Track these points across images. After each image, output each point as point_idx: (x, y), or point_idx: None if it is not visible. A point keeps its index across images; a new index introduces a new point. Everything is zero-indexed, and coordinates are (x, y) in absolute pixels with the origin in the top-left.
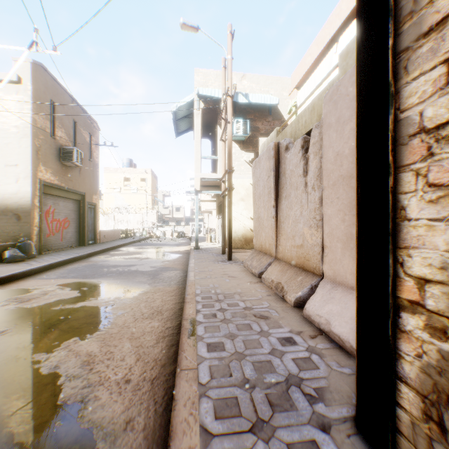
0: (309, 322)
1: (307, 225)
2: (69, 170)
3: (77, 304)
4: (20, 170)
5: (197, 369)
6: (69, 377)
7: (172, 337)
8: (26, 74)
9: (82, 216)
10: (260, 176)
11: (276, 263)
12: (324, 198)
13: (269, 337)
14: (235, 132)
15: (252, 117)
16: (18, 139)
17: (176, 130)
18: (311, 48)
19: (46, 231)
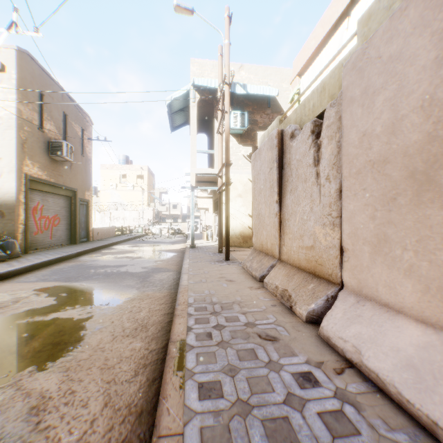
0: (329, 346)
1: (320, 223)
2: (59, 164)
3: (49, 315)
4: (4, 164)
5: (182, 435)
6: (4, 437)
7: (156, 366)
8: (10, 61)
9: (73, 213)
10: (261, 169)
11: (280, 266)
12: (344, 191)
13: (280, 371)
14: (232, 125)
15: (250, 110)
16: (2, 131)
17: (171, 124)
18: (315, 31)
19: (34, 229)
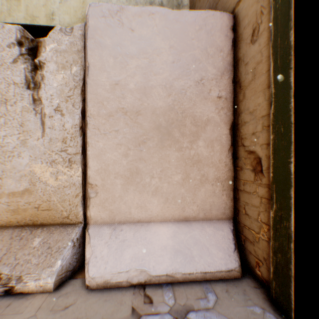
0: (111, 288)
1: (45, 160)
2: None
3: None
4: None
5: None
6: None
7: None
8: None
9: None
10: None
11: None
12: (90, 128)
13: None
14: None
15: None
16: None
17: None
18: None
19: None
